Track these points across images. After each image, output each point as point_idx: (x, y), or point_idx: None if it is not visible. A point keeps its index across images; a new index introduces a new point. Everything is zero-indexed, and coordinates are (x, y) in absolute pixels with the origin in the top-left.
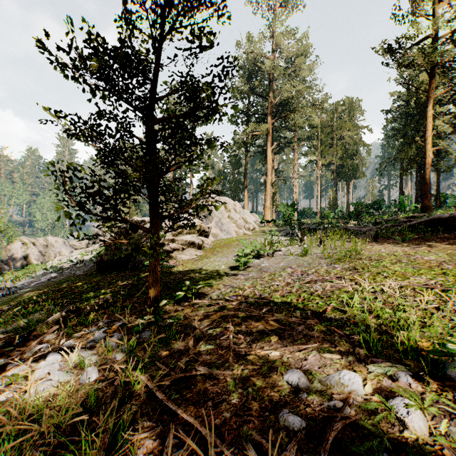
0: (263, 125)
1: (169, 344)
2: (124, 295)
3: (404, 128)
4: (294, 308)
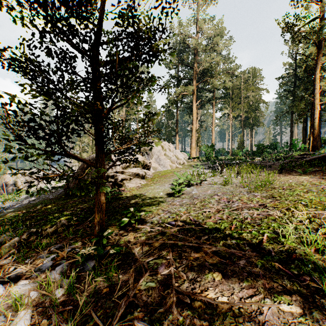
0: (190, 87)
1: (109, 280)
2: (80, 217)
3: (294, 89)
4: (229, 237)
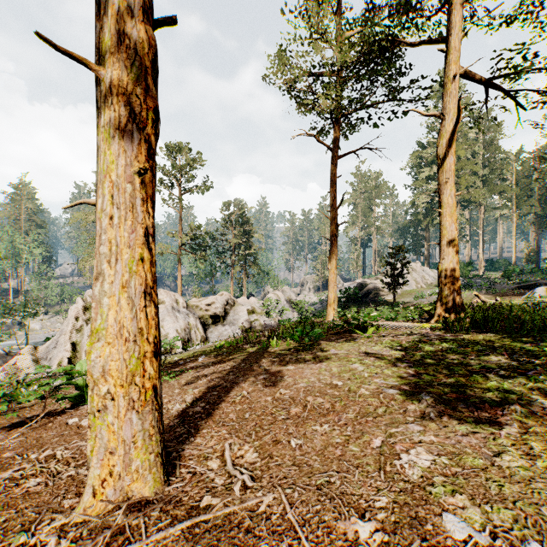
0: None
1: None
2: None
3: None
4: None
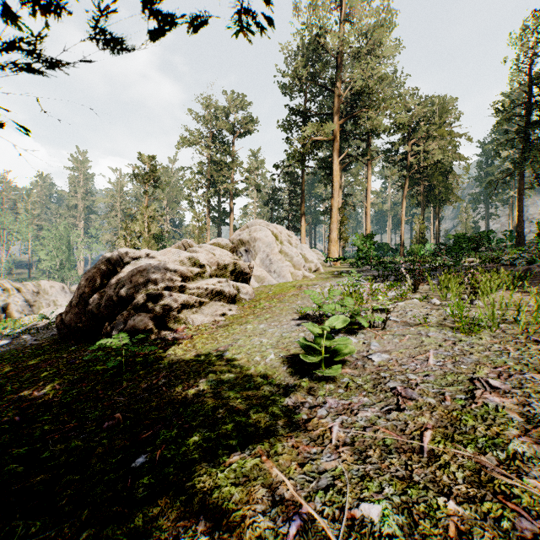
0: (328, 125)
1: None
2: None
3: (527, 128)
4: None
